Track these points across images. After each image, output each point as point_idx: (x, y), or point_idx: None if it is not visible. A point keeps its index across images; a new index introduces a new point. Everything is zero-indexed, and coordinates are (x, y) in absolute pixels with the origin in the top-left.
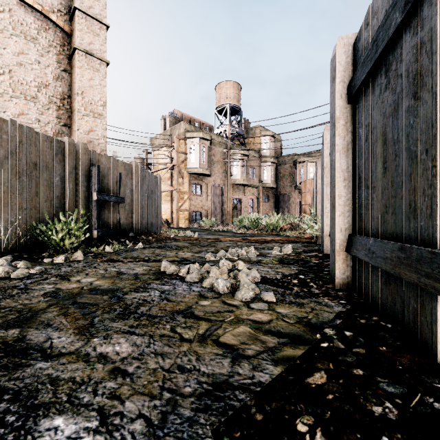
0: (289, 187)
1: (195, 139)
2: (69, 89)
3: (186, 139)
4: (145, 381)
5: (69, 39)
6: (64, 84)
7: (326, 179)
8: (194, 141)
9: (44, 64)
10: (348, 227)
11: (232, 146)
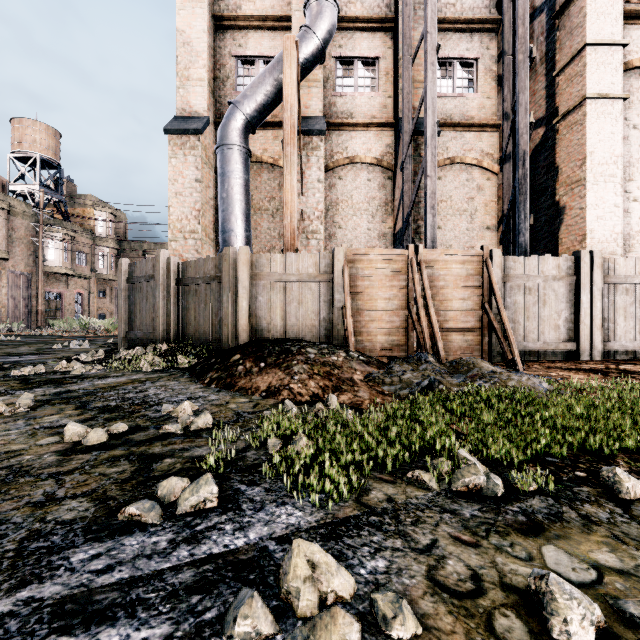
0: None
1: None
2: None
3: None
4: (69, 352)
5: None
6: None
7: None
8: None
9: None
10: None
11: (46, 220)
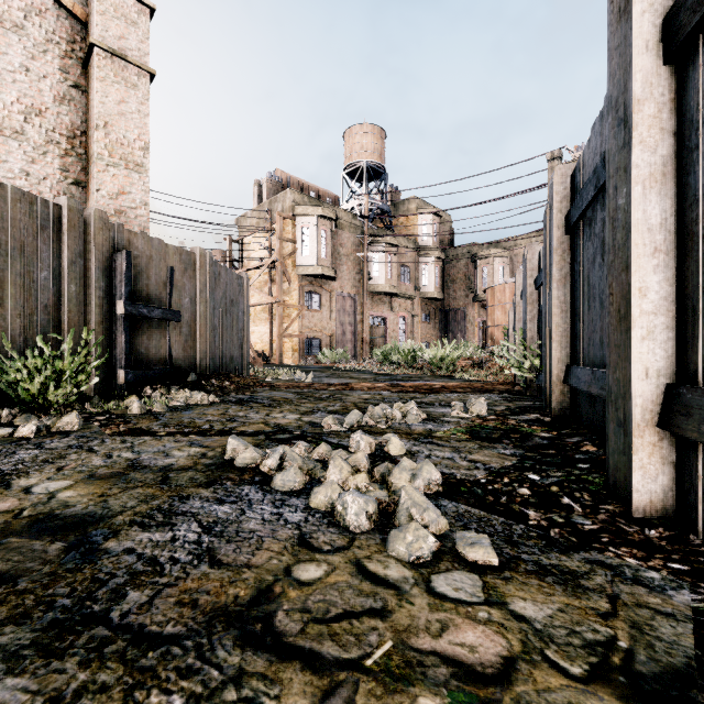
0: (465, 298)
1: (310, 217)
2: (84, 120)
3: (295, 217)
4: None
5: (83, 31)
6: (74, 110)
7: (558, 271)
8: (309, 221)
9: (37, 73)
10: (664, 366)
11: (370, 231)
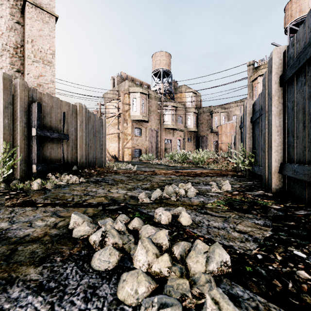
0: (207, 131)
1: (136, 93)
2: (22, 40)
3: (130, 93)
4: None
5: None
6: (17, 34)
7: (275, 108)
8: (136, 95)
9: None
10: None
11: (164, 100)
